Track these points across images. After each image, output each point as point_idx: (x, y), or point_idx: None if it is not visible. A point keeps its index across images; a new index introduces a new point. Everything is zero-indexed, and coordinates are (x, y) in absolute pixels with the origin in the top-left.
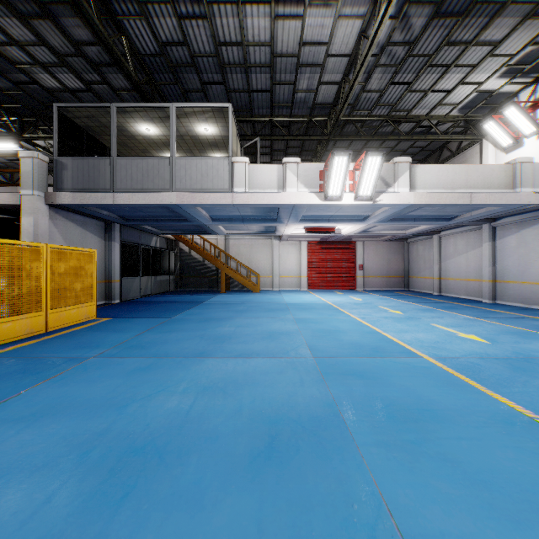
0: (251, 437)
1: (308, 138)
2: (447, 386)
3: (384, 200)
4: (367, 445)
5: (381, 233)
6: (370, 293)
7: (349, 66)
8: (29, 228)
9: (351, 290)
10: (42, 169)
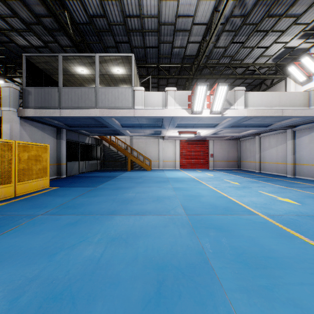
0: (144, 282)
1: (180, 77)
2: (280, 238)
3: (228, 114)
4: (232, 290)
5: (224, 135)
6: (218, 171)
7: (206, 31)
8: (7, 131)
9: (206, 169)
10: (15, 94)
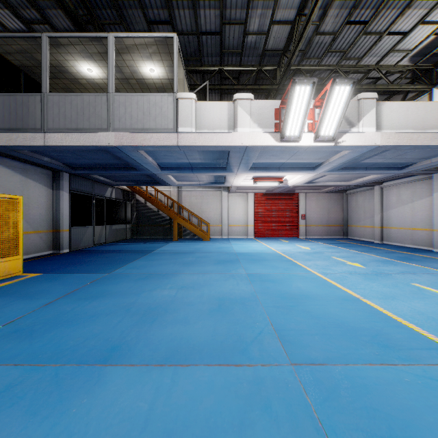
0: None
1: (258, 87)
2: None
3: (347, 141)
4: None
5: (326, 184)
6: (314, 241)
7: None
8: None
9: (294, 237)
10: None
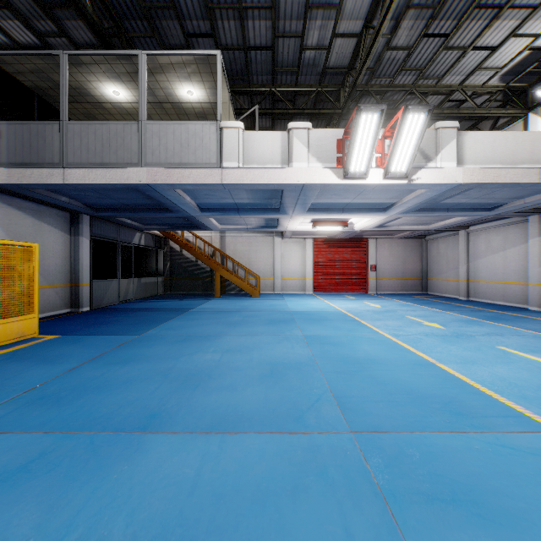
0: None
1: (317, 112)
2: None
3: (423, 179)
4: None
5: (400, 228)
6: (386, 297)
7: (374, 8)
8: None
9: (362, 293)
10: None
